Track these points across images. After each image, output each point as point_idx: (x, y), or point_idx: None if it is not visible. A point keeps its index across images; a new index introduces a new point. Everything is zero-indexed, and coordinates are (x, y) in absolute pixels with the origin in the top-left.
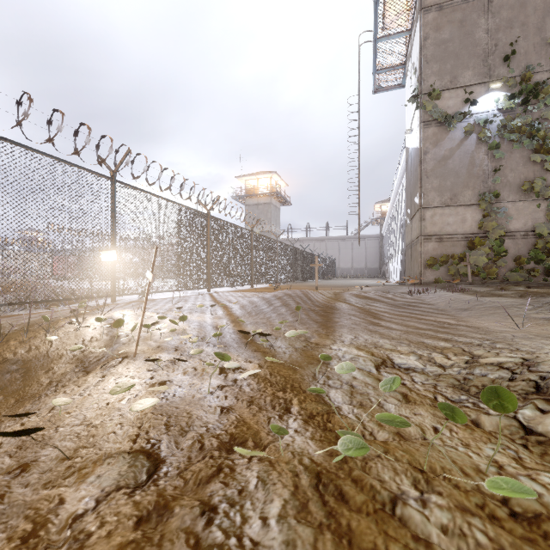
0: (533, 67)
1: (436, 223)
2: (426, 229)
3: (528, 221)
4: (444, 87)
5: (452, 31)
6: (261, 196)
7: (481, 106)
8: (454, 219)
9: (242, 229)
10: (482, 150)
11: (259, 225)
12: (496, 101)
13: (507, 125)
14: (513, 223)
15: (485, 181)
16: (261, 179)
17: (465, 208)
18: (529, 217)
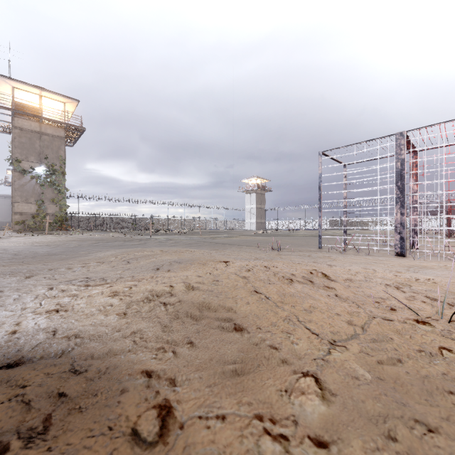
0: (54, 164)
1: (19, 208)
2: (15, 210)
3: (54, 211)
4: (23, 159)
5: (26, 140)
6: None
7: (38, 170)
8: (27, 207)
9: None
10: (38, 185)
11: None
12: (43, 170)
13: (46, 180)
14: (49, 211)
15: (39, 196)
16: None
17: (32, 204)
18: (54, 209)
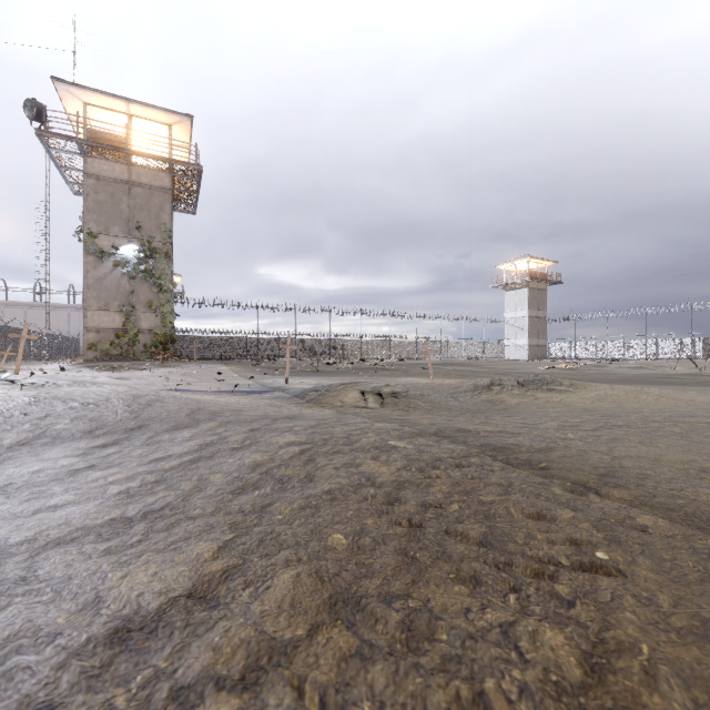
0: (152, 238)
1: (95, 321)
2: (88, 324)
3: (152, 324)
4: (101, 232)
5: (106, 197)
6: None
7: (125, 251)
8: (108, 319)
9: None
10: (126, 278)
11: None
12: (134, 251)
13: (137, 267)
14: (144, 324)
15: (127, 298)
16: None
17: (115, 313)
18: (153, 322)
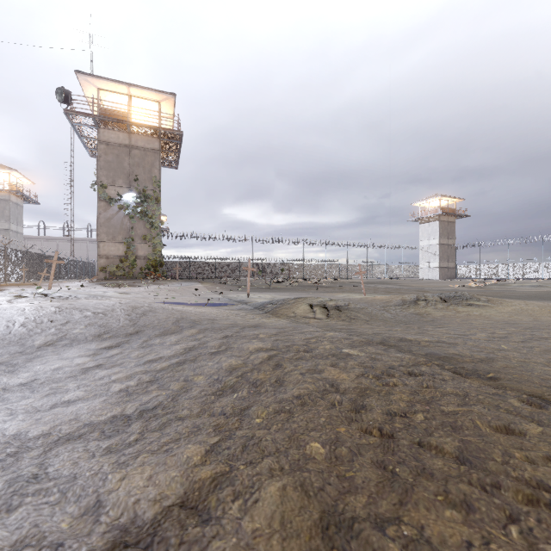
0: (146, 188)
1: (105, 250)
2: (101, 252)
3: (146, 252)
4: (110, 184)
5: (113, 158)
6: None
7: (127, 198)
8: (114, 248)
9: None
10: (127, 218)
11: None
12: (133, 197)
13: (135, 210)
14: (140, 252)
15: (128, 232)
16: None
17: (119, 244)
18: (146, 251)
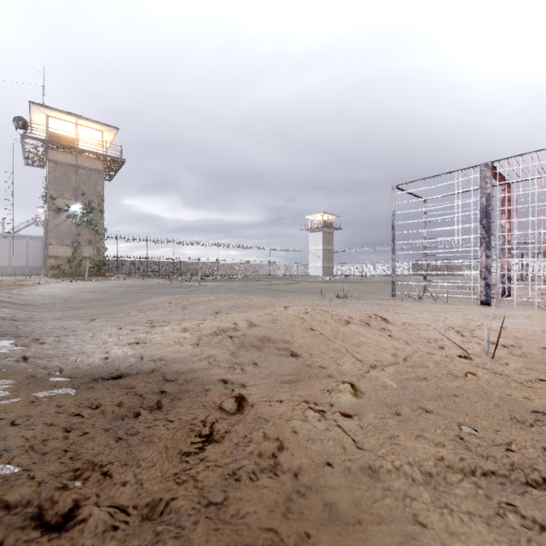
0: (91, 201)
1: (54, 251)
2: (50, 254)
3: (91, 254)
4: (58, 196)
5: (62, 175)
6: None
7: (74, 209)
8: (62, 250)
9: None
10: (74, 225)
11: None
12: (79, 208)
13: (82, 219)
14: (86, 254)
15: (75, 237)
16: None
17: (67, 246)
18: (91, 253)
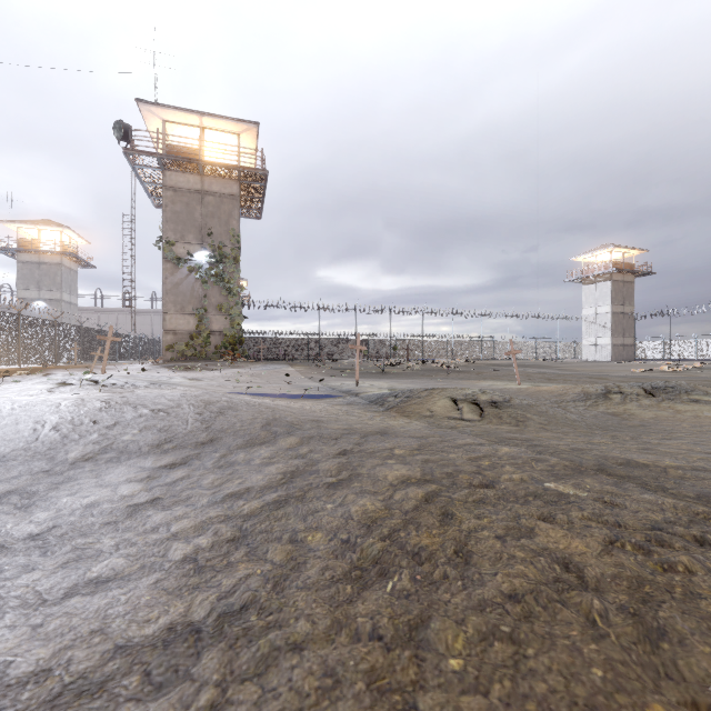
0: (222, 244)
1: (173, 323)
2: (167, 327)
3: (222, 326)
4: (178, 240)
5: (182, 207)
6: (46, 253)
7: (199, 257)
8: (183, 322)
9: (7, 314)
10: (199, 283)
11: (41, 290)
12: (206, 257)
13: (209, 272)
14: (215, 326)
15: (200, 301)
16: (46, 230)
17: (190, 316)
18: (222, 324)
